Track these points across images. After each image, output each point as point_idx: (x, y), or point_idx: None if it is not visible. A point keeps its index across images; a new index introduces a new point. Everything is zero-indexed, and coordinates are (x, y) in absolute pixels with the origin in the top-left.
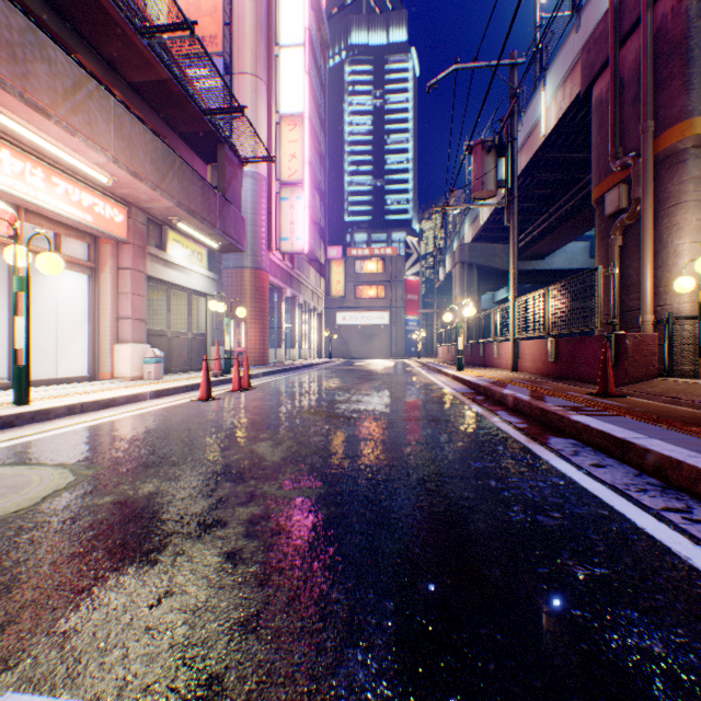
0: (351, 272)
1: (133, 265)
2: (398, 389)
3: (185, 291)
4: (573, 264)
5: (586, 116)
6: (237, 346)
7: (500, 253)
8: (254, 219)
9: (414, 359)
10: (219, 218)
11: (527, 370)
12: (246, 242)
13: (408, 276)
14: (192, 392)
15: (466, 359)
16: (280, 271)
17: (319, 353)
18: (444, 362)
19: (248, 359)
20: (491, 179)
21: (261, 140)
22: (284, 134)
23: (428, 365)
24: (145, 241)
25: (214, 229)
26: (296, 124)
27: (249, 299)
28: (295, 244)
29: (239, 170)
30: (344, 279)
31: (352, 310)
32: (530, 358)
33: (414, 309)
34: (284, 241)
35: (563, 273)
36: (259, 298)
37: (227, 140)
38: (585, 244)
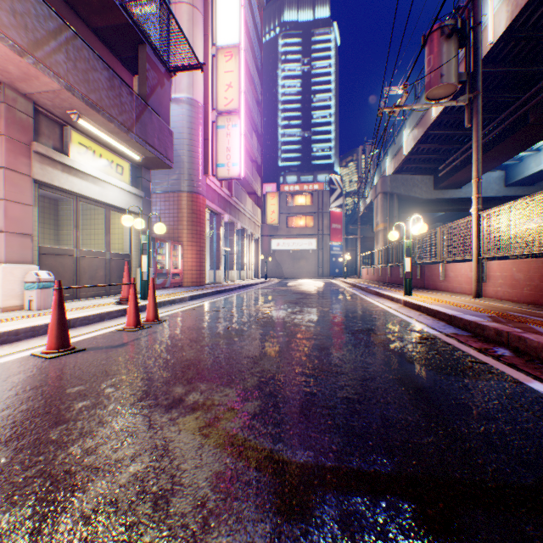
0: (283, 205)
1: (6, 163)
2: (350, 325)
3: (100, 206)
4: (488, 192)
5: (542, 16)
6: (172, 268)
7: (419, 183)
8: (191, 144)
9: (340, 280)
10: (136, 122)
11: (500, 296)
12: (183, 167)
13: (332, 208)
14: None
15: (396, 280)
16: (218, 197)
17: (256, 274)
18: (371, 282)
19: (153, 284)
20: (452, 69)
21: (184, 36)
22: (220, 65)
23: (361, 286)
24: (29, 136)
25: (128, 133)
26: (232, 55)
27: (185, 222)
28: (231, 170)
29: (166, 79)
30: (278, 210)
31: (284, 237)
32: (507, 282)
33: (338, 236)
34: (220, 167)
35: None
36: (195, 221)
37: (147, 38)
38: (500, 174)
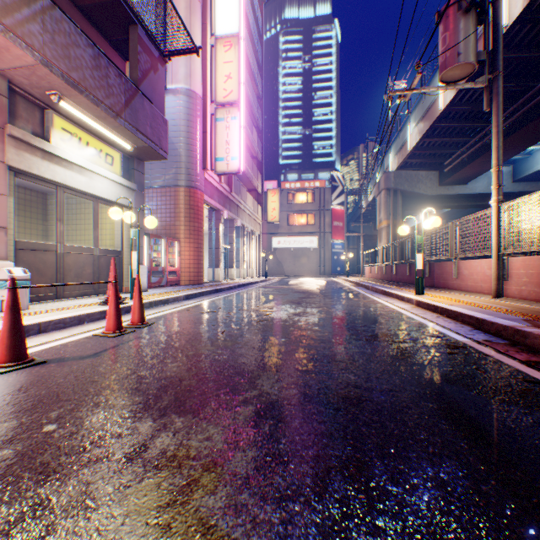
0: (284, 202)
1: None
2: (362, 329)
3: (88, 199)
4: None
5: None
6: (168, 265)
7: (423, 179)
8: (188, 137)
9: (343, 278)
10: (126, 107)
11: (524, 296)
12: (180, 160)
13: (334, 206)
14: (34, 337)
15: (402, 279)
16: (217, 193)
17: (256, 272)
18: (375, 281)
19: (139, 283)
20: (470, 47)
21: (178, 14)
22: (219, 55)
23: (365, 284)
24: (2, 118)
25: (117, 118)
26: (231, 44)
27: (182, 218)
28: (230, 164)
29: (160, 65)
30: (279, 207)
31: (285, 235)
32: (533, 280)
33: (339, 234)
34: (219, 161)
35: (484, 197)
36: (193, 217)
37: (138, 17)
38: (507, 169)
